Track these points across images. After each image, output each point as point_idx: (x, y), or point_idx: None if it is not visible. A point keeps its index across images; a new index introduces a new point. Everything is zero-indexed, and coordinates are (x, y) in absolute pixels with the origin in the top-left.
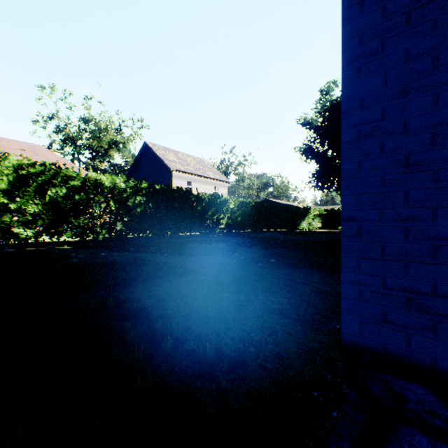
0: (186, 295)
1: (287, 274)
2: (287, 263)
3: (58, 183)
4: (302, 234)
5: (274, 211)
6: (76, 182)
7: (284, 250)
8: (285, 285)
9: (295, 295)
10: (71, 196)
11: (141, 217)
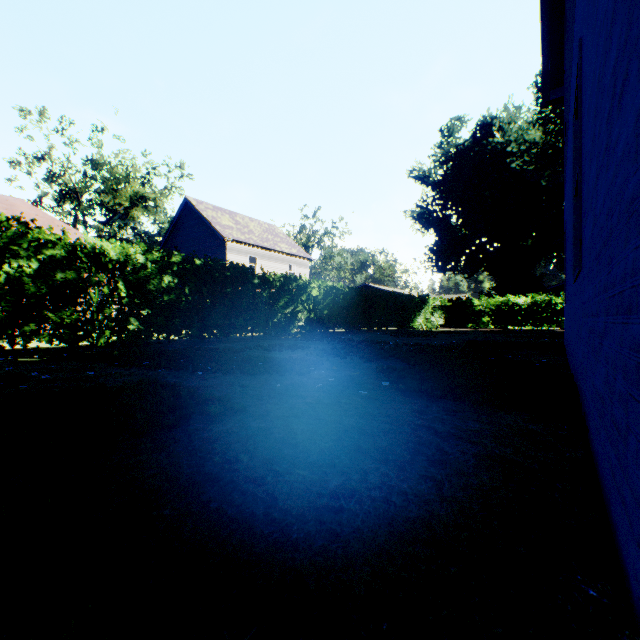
0: (213, 475)
1: (416, 414)
2: (411, 389)
3: (24, 251)
4: (420, 336)
5: (377, 301)
6: (57, 250)
7: (399, 362)
8: (420, 441)
9: (448, 472)
10: (47, 273)
11: (171, 309)
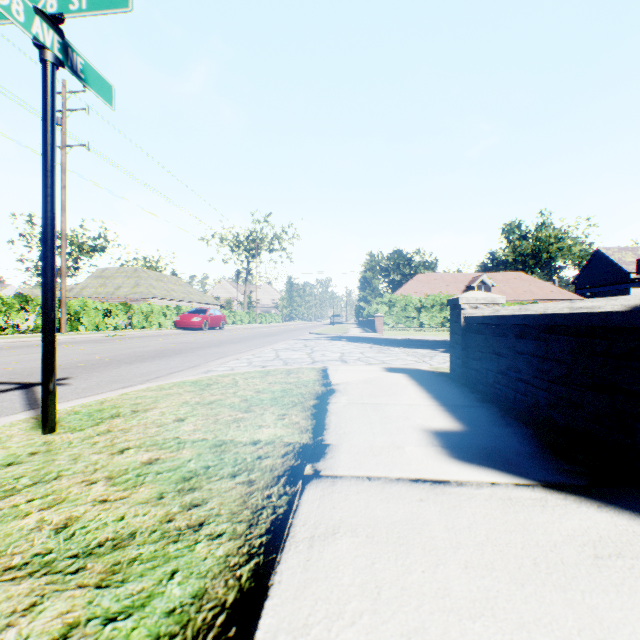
0: None
1: None
2: None
3: None
4: None
5: None
6: None
7: None
8: None
9: None
10: None
11: None
